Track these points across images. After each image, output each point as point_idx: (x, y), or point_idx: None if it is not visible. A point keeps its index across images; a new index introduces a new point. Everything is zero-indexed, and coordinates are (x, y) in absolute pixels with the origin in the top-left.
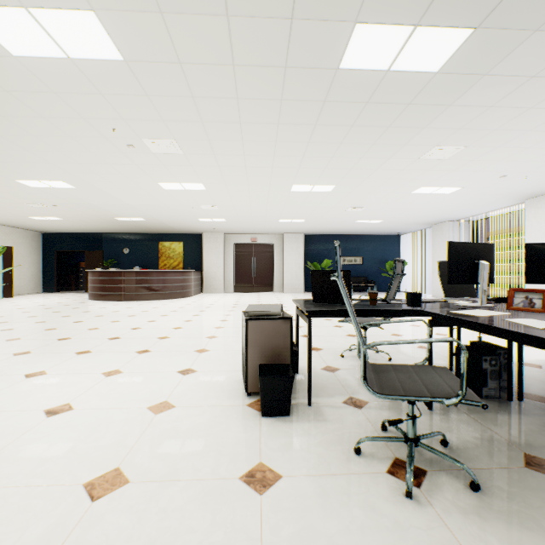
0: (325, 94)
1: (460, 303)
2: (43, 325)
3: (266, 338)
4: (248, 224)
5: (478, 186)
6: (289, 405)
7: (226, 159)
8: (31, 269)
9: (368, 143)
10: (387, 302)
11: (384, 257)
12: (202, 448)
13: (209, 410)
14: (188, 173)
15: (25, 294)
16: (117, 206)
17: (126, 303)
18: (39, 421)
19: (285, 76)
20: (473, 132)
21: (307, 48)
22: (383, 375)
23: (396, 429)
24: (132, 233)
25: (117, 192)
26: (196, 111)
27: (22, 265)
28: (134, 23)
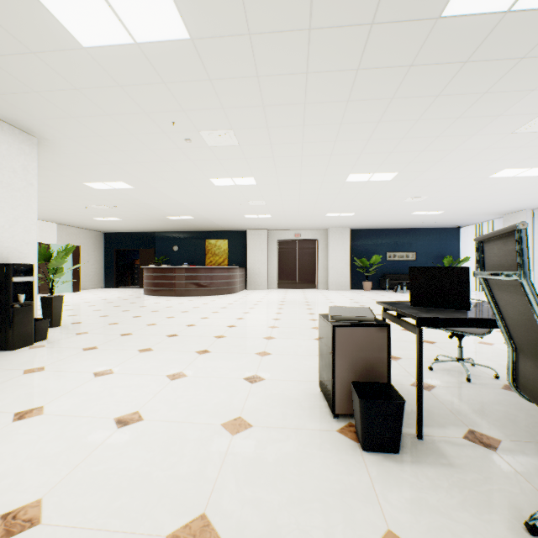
0: (413, 56)
1: None
2: (107, 319)
3: (356, 349)
4: (293, 219)
5: None
6: (399, 440)
7: (283, 149)
8: (94, 266)
9: (451, 117)
10: None
11: (440, 252)
12: (301, 494)
13: (292, 434)
14: (241, 166)
15: (90, 288)
16: (169, 205)
17: (177, 299)
18: (110, 433)
19: (369, 36)
20: None
21: None
22: None
23: None
24: (181, 232)
25: (171, 191)
26: (258, 93)
27: (87, 262)
28: None
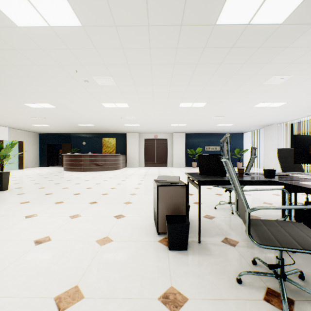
0: (205, 43)
1: (300, 176)
2: (38, 185)
3: (170, 198)
4: (152, 127)
5: (297, 101)
6: (187, 243)
7: (142, 88)
8: (33, 153)
9: (229, 75)
10: (249, 175)
11: (233, 146)
12: (131, 272)
13: (134, 243)
14: (119, 97)
15: (30, 167)
16: (79, 118)
17: (84, 173)
18: (30, 248)
19: (180, 31)
20: (300, 65)
21: (196, 11)
22: (257, 228)
23: (266, 266)
24: (87, 133)
25: (79, 110)
26: (124, 57)
27: (28, 151)
28: (87, 0)
